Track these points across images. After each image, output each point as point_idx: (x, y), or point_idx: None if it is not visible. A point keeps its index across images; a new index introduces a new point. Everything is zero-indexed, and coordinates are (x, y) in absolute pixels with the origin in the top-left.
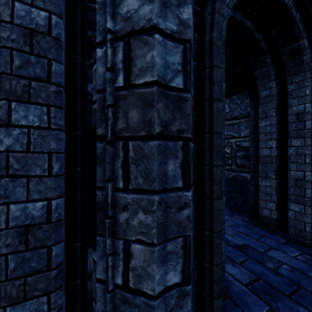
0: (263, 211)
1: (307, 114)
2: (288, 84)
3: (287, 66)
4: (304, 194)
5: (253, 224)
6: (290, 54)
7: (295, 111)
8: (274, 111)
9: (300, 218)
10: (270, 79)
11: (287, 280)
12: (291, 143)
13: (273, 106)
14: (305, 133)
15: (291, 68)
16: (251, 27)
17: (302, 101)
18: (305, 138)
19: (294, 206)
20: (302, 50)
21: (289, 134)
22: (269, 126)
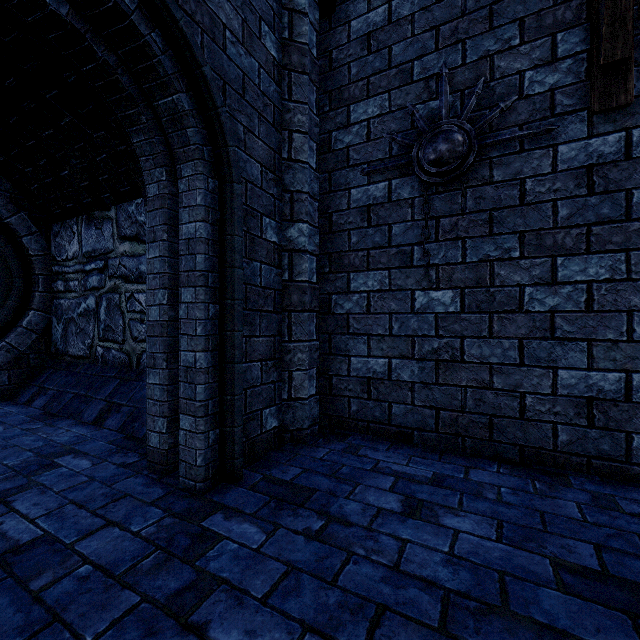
0: (150, 439)
1: (199, 243)
2: (178, 178)
3: (171, 141)
4: (196, 396)
5: (134, 470)
6: (169, 118)
7: (186, 234)
8: (166, 230)
9: (191, 442)
10: (157, 161)
11: (41, 612)
12: (181, 296)
13: (163, 219)
14: (196, 278)
15: (177, 148)
16: (76, 23)
17: (193, 216)
18: (196, 288)
19: (185, 421)
20: (182, 116)
21: (180, 278)
22: (158, 261)
